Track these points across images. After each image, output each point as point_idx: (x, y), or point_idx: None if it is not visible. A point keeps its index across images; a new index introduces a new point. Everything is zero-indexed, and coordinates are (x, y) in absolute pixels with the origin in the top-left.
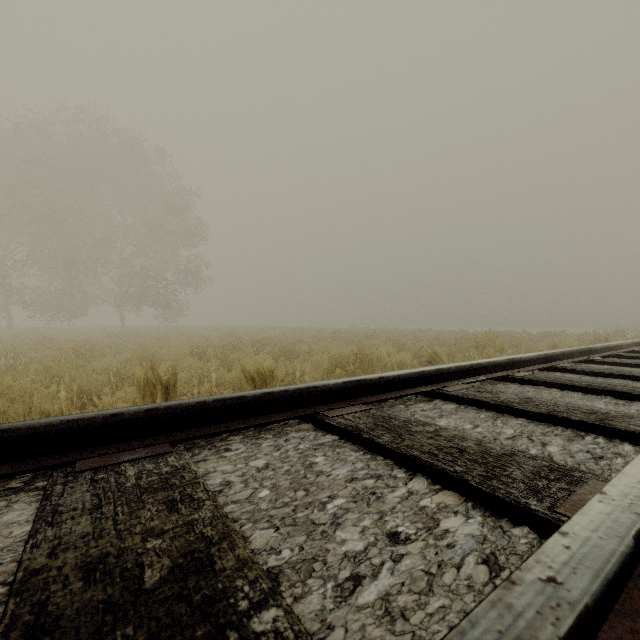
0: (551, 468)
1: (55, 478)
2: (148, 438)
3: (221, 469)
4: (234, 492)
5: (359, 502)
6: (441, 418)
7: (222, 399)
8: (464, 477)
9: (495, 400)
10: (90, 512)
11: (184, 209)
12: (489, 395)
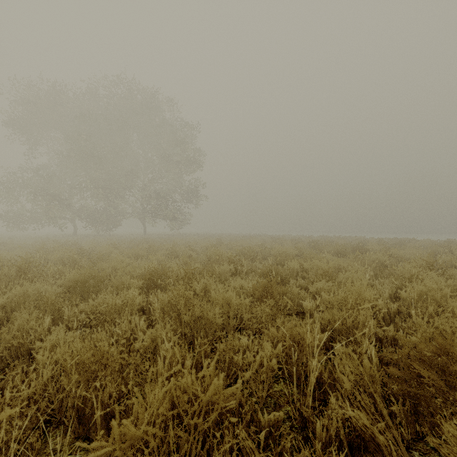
0: None
1: None
2: None
3: None
4: None
5: None
6: None
7: None
8: None
9: None
10: None
11: (185, 143)
12: None
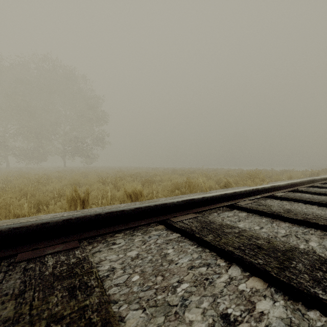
0: (321, 261)
1: (1, 267)
2: (65, 237)
3: (109, 258)
4: (116, 277)
5: (198, 286)
6: (239, 222)
7: (111, 212)
8: (266, 268)
9: (269, 211)
10: (16, 297)
11: (96, 106)
12: (265, 207)
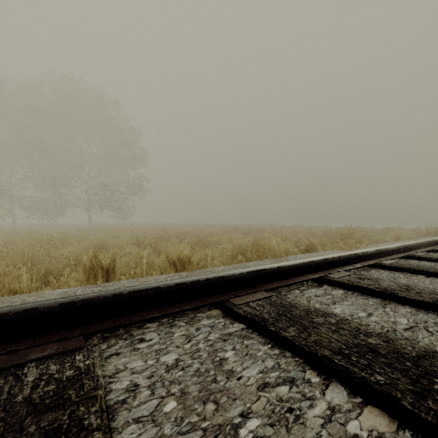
0: None
1: None
2: (64, 330)
3: (130, 367)
4: (137, 403)
5: (275, 426)
6: (334, 304)
7: (137, 291)
8: (392, 393)
9: (378, 287)
10: None
11: (131, 142)
12: (371, 282)
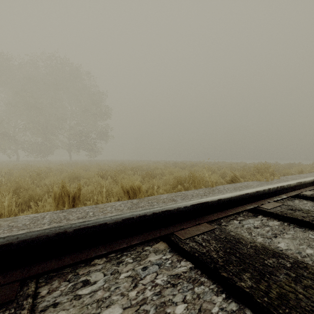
0: None
1: None
2: (0, 274)
3: None
4: None
5: None
6: (275, 237)
7: (83, 228)
8: None
9: (313, 220)
10: None
11: (99, 102)
12: (303, 214)
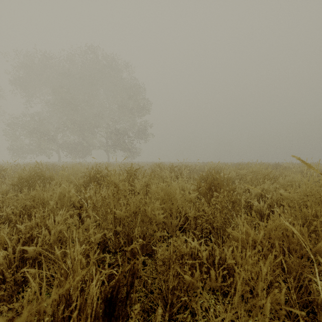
0: None
1: None
2: None
3: None
4: None
5: None
6: None
7: None
8: None
9: None
10: None
11: (137, 95)
12: None
